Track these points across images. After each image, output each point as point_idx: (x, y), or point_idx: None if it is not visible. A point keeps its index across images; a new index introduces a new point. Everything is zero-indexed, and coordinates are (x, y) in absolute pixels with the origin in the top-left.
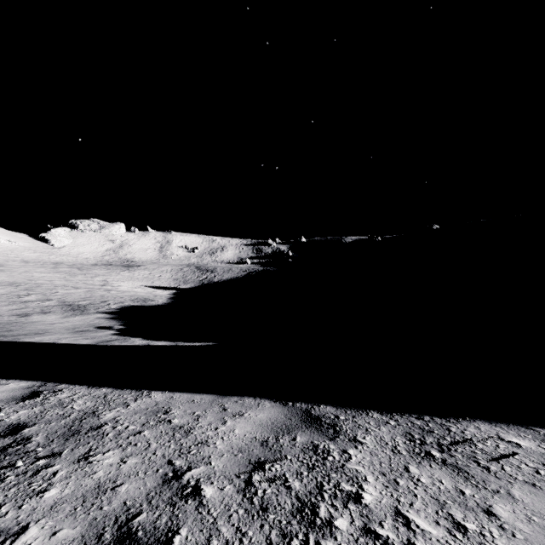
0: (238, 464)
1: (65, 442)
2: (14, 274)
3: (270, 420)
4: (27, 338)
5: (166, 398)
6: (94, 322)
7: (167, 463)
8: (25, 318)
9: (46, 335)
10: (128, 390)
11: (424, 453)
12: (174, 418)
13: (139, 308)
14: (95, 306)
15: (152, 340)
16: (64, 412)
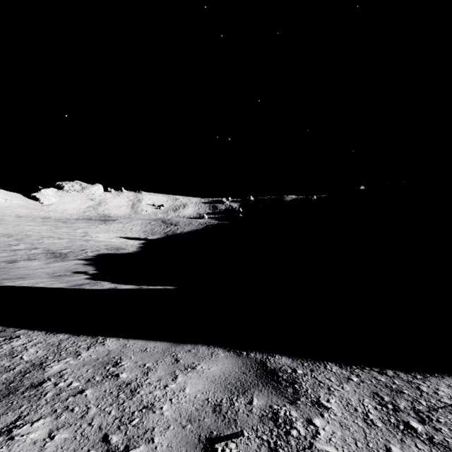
0: (185, 442)
1: None
2: (8, 227)
3: (223, 374)
4: (9, 282)
5: (119, 347)
6: (71, 267)
7: (101, 440)
8: (13, 264)
9: (27, 279)
10: (84, 336)
11: (402, 425)
12: (122, 372)
13: (112, 256)
14: (75, 254)
15: (119, 283)
16: (10, 364)
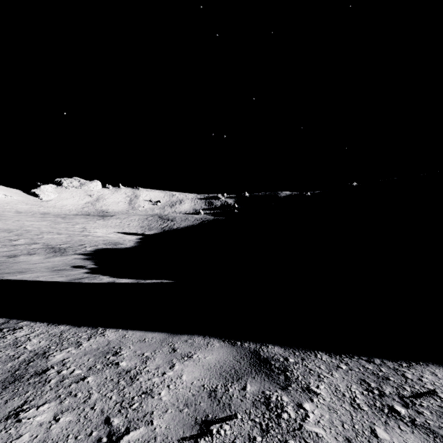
0: (182, 424)
1: (2, 391)
2: (8, 222)
3: (219, 363)
4: (10, 276)
5: (119, 337)
6: (71, 262)
7: (103, 422)
8: (13, 259)
9: (28, 273)
10: (84, 327)
11: (387, 408)
12: (122, 360)
13: (110, 250)
14: (74, 249)
15: (117, 277)
16: (15, 353)
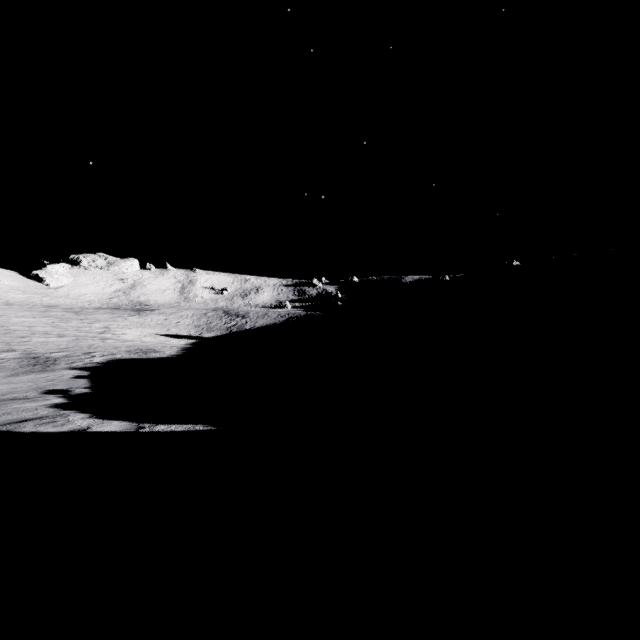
0: None
1: None
2: None
3: None
4: None
5: None
6: (49, 383)
7: None
8: None
9: None
10: None
11: None
12: None
13: (132, 362)
14: (71, 360)
15: (104, 418)
16: None
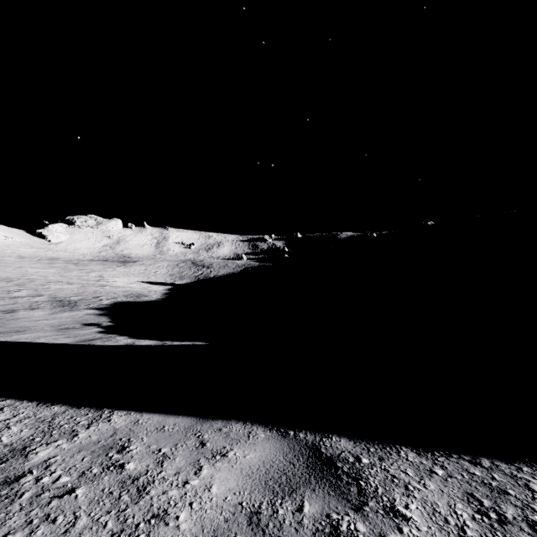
0: None
1: None
2: (7, 270)
3: (264, 465)
4: (4, 337)
5: (129, 423)
6: (82, 318)
7: None
8: (11, 315)
9: (26, 332)
10: (85, 409)
11: None
12: (129, 461)
13: (131, 304)
14: (87, 302)
15: (138, 338)
16: None
